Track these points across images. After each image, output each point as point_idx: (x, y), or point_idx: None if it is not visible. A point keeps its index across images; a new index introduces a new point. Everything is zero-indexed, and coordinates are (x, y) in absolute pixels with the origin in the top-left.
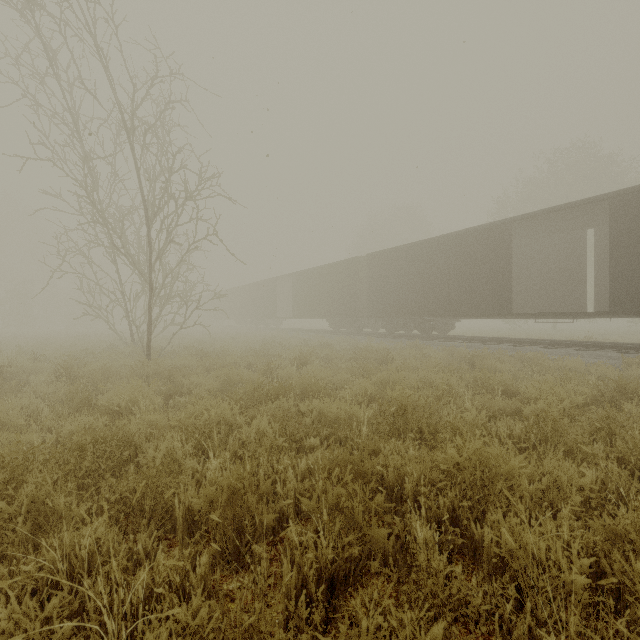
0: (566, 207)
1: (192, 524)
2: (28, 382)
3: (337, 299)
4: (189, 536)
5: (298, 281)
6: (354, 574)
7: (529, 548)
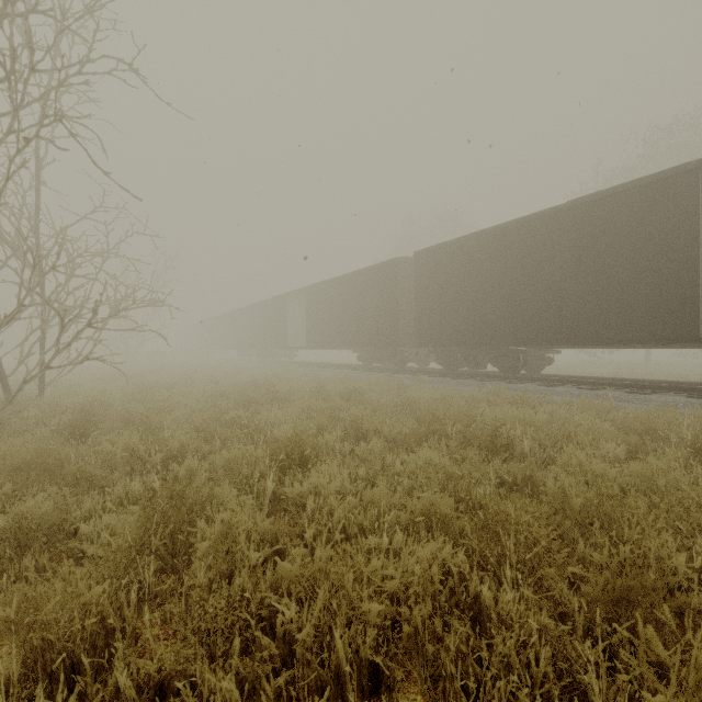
0: None
1: None
2: None
3: (369, 321)
4: None
5: (315, 297)
6: None
7: None
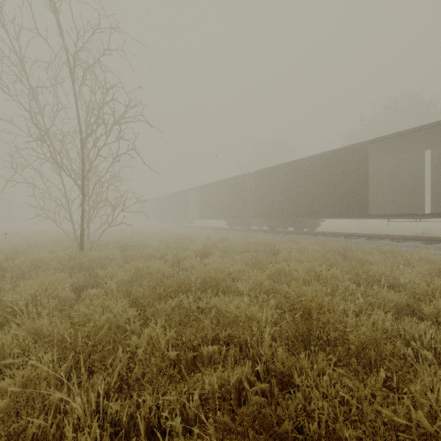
0: (414, 130)
1: None
2: None
3: (232, 205)
4: None
5: (204, 192)
6: None
7: None
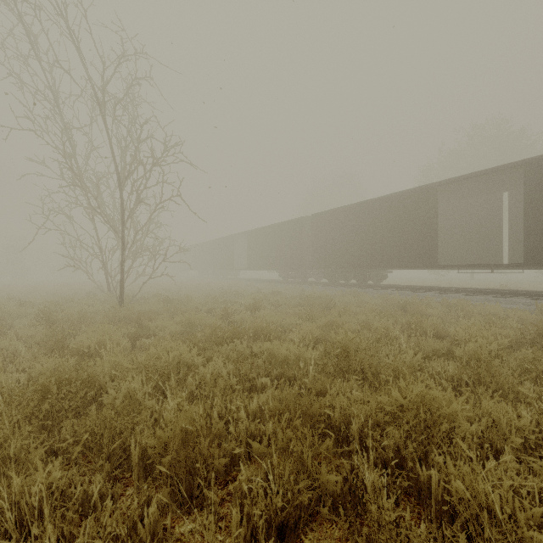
0: (485, 172)
1: (148, 464)
2: (13, 325)
3: (286, 253)
4: (145, 475)
5: (252, 238)
6: (303, 518)
7: (481, 497)
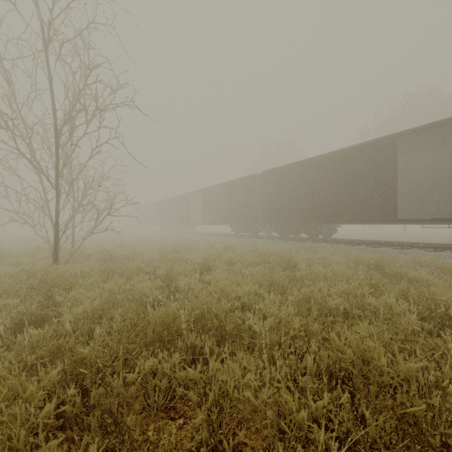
0: None
1: None
2: None
3: (238, 209)
4: None
5: (207, 195)
6: None
7: None
